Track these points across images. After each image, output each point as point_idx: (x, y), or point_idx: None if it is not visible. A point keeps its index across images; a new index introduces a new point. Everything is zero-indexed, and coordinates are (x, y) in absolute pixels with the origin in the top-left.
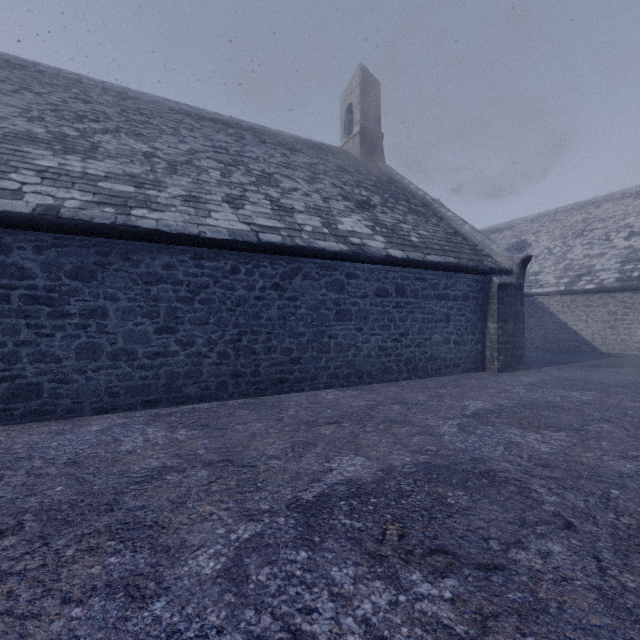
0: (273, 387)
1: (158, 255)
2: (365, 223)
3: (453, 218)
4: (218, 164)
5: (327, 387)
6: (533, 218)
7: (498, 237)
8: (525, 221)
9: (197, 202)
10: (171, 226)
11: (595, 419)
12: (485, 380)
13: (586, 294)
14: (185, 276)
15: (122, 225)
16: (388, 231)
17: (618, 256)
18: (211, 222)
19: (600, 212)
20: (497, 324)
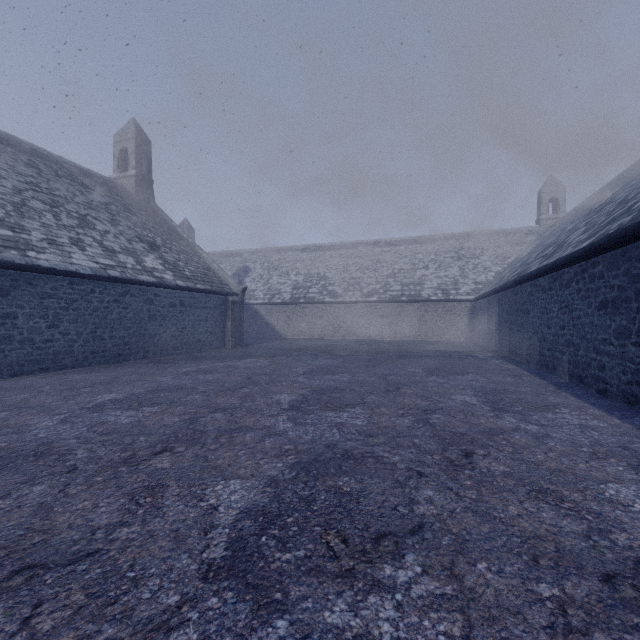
0: (114, 359)
1: (48, 282)
2: (159, 261)
3: (207, 258)
4: (45, 205)
5: (144, 358)
6: (253, 251)
7: (232, 260)
8: (249, 252)
9: (57, 245)
10: (58, 265)
11: (263, 355)
12: (226, 350)
13: (277, 305)
14: (64, 294)
15: (32, 265)
16: (173, 267)
17: (292, 285)
18: (76, 262)
19: (286, 256)
20: (231, 322)
